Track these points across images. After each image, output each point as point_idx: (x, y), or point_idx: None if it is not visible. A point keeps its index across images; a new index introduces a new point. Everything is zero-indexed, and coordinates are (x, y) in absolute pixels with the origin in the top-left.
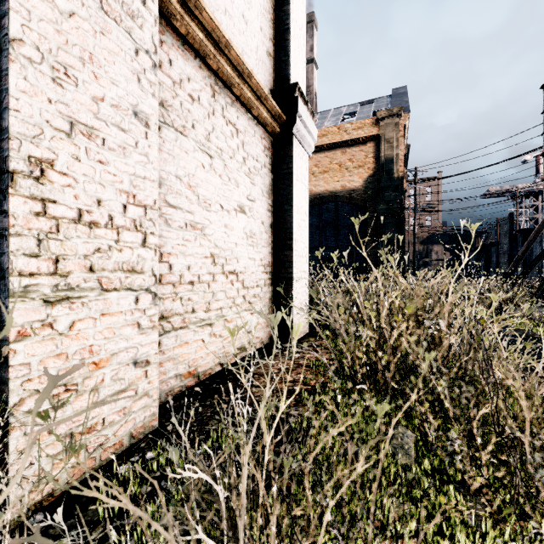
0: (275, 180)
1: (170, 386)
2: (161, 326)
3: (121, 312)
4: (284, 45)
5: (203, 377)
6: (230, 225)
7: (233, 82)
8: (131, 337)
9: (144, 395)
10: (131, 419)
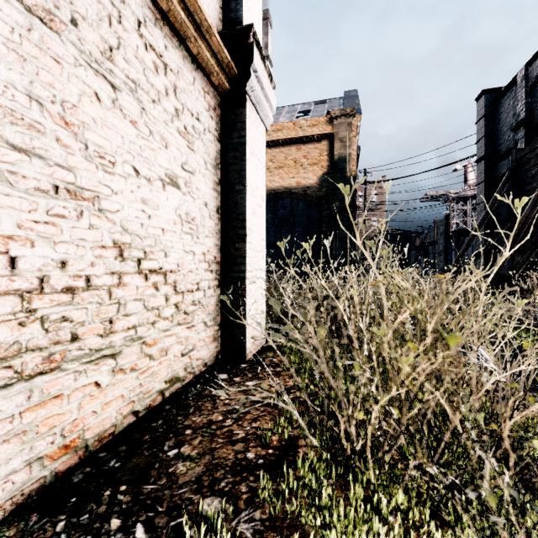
0: (224, 152)
1: (11, 488)
2: None
3: None
4: None
5: (97, 445)
6: (153, 201)
7: None
8: None
9: None
10: None
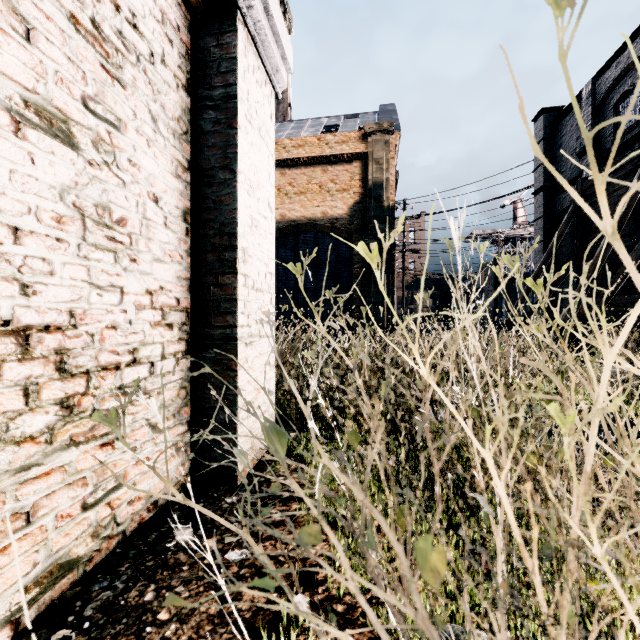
0: (197, 112)
1: None
2: None
3: None
4: None
5: None
6: None
7: None
8: None
9: None
10: None
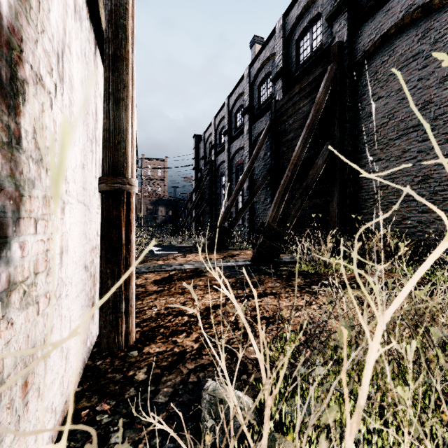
0: None
1: None
2: None
3: None
4: None
5: None
6: None
7: None
8: None
9: None
10: None
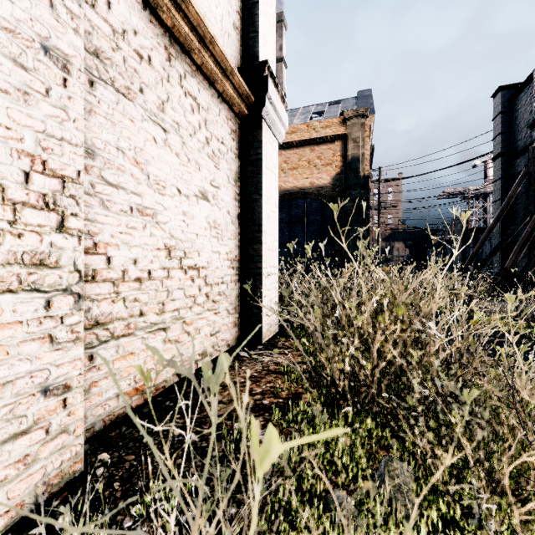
0: (243, 167)
1: (108, 409)
2: (95, 335)
3: (19, 322)
4: (252, 20)
5: (155, 393)
6: (190, 213)
7: (192, 47)
8: (38, 355)
9: (61, 433)
10: (38, 469)
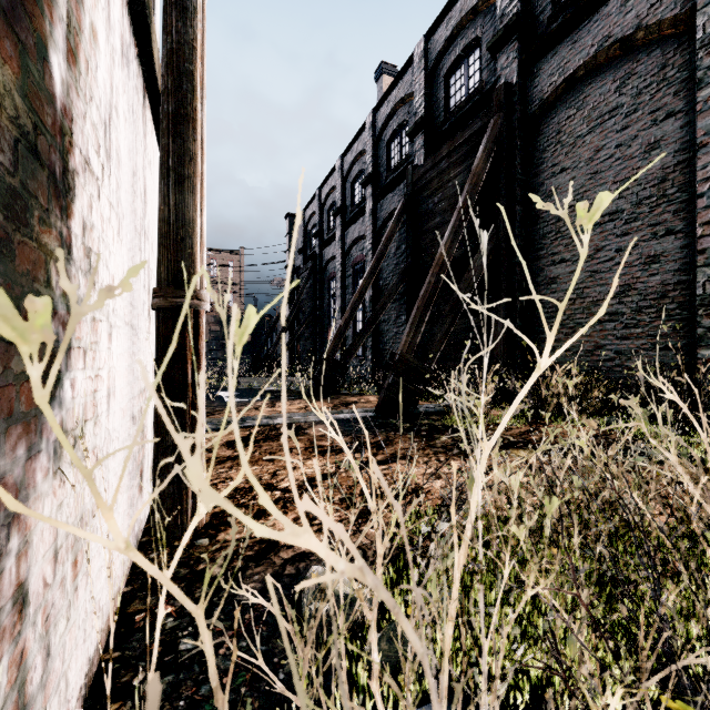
0: None
1: None
2: None
3: None
4: None
5: None
6: None
7: None
8: None
9: None
10: None
